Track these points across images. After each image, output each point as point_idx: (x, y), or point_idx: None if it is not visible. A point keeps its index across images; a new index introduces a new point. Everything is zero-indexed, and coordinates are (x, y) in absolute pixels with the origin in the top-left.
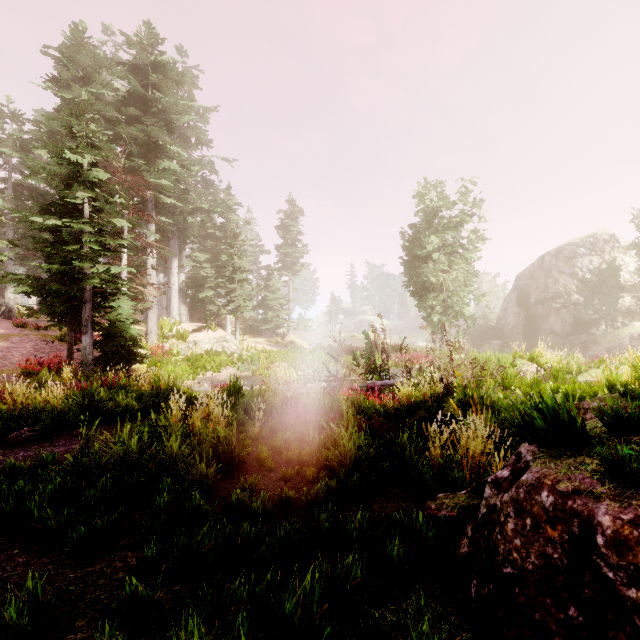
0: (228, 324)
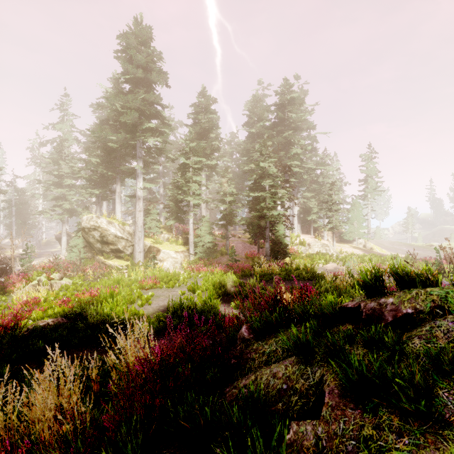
0: (325, 235)
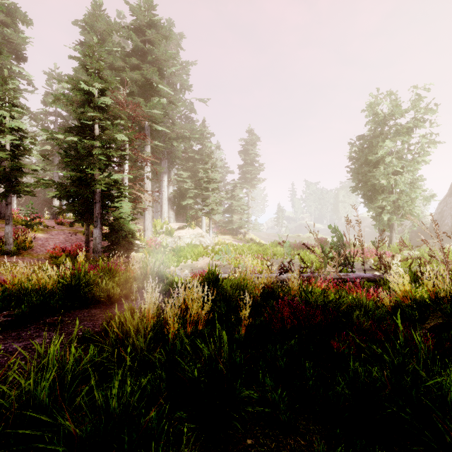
0: (203, 225)
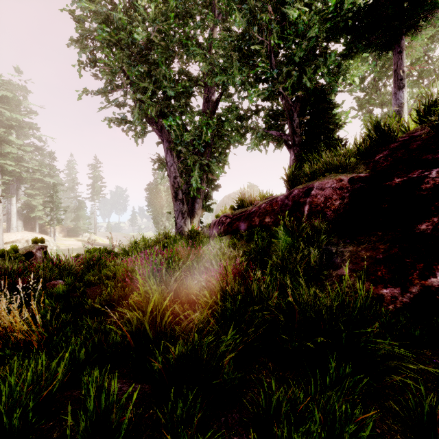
0: (52, 231)
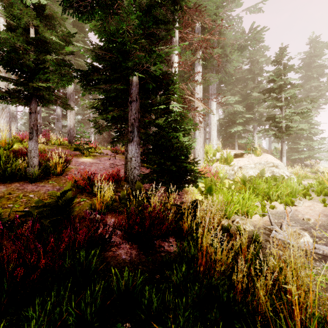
0: None
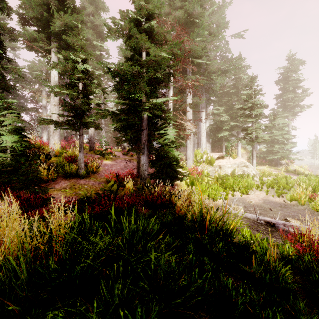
0: (239, 155)
